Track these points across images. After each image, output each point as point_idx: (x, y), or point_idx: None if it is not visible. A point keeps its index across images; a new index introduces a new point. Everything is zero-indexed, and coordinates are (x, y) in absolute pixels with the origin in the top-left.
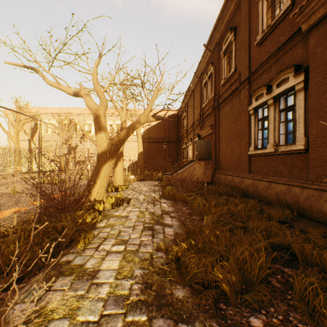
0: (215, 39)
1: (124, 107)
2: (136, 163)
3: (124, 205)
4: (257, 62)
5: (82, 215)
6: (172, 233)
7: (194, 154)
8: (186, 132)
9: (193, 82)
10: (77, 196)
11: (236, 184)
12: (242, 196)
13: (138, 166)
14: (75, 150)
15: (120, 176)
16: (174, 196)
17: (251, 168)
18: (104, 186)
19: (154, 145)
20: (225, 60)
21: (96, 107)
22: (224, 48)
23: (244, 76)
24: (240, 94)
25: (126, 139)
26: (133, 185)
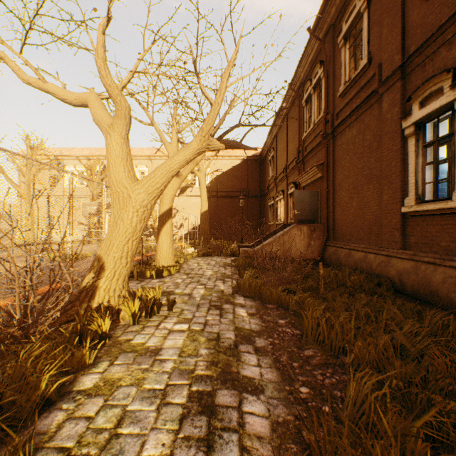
0: (327, 18)
1: (174, 135)
2: (199, 228)
3: (161, 313)
4: (422, 31)
5: (36, 361)
6: (265, 424)
7: (288, 214)
8: (274, 180)
9: (287, 100)
10: (49, 305)
11: (373, 268)
12: (392, 293)
13: (201, 232)
14: (71, 206)
15: (166, 250)
16: (261, 293)
17: (408, 239)
18: (123, 276)
19: (226, 202)
20: (347, 50)
21: (111, 122)
22: (345, 28)
23: (391, 66)
24: (382, 101)
25: (168, 182)
26: (189, 264)
